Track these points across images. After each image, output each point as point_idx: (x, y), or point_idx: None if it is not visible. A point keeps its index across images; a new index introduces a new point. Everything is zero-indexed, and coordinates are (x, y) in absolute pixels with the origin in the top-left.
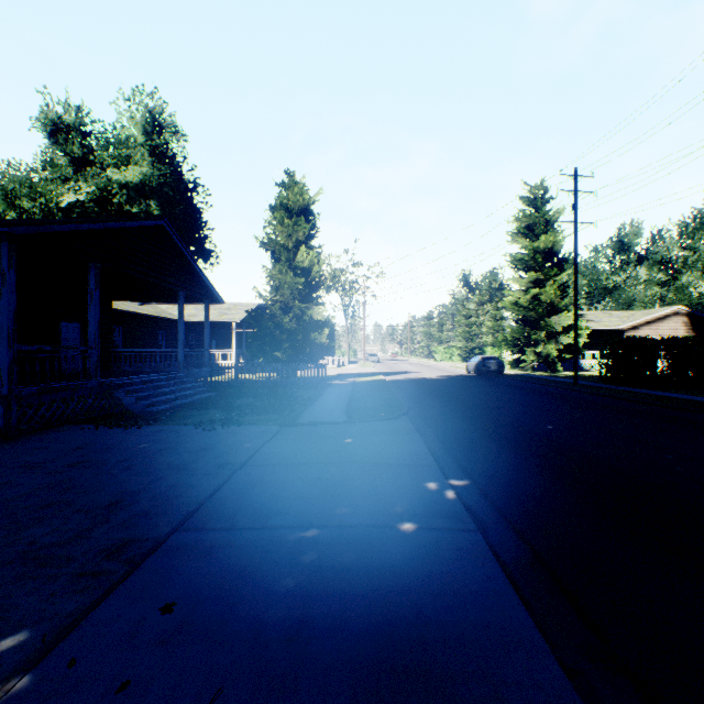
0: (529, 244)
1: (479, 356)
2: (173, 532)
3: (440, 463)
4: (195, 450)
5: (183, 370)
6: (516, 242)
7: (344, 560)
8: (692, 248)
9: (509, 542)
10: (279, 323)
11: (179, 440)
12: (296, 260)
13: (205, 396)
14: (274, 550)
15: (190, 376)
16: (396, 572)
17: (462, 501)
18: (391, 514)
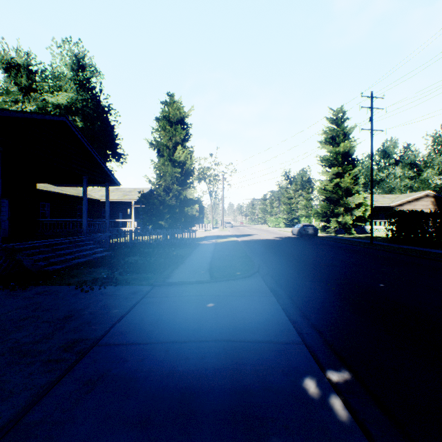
0: (333, 149)
1: (300, 224)
2: None
3: (305, 339)
4: (57, 319)
5: (85, 235)
6: (324, 148)
7: None
8: (441, 151)
9: None
10: (163, 201)
11: (51, 305)
12: (175, 156)
13: (100, 255)
14: None
15: (93, 239)
16: None
17: (361, 426)
18: None
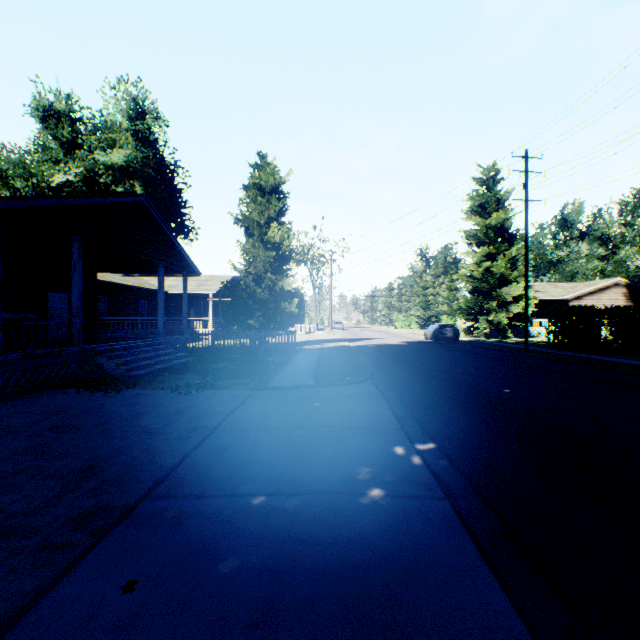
0: (482, 221)
1: (436, 324)
2: (142, 500)
3: (404, 427)
4: (170, 414)
5: (162, 336)
6: (470, 219)
7: (313, 531)
8: (631, 224)
9: (478, 511)
10: (253, 294)
11: (156, 404)
12: (268, 235)
13: (182, 361)
14: (242, 520)
15: (169, 343)
16: (365, 545)
17: (428, 466)
18: (358, 480)
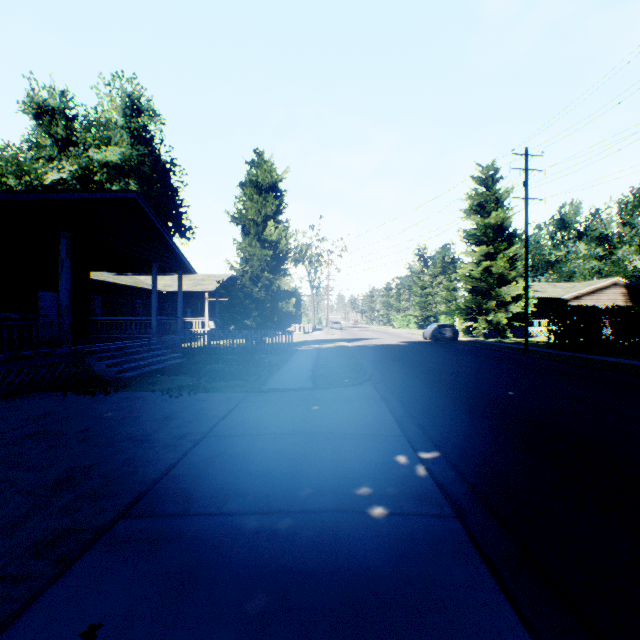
0: (481, 220)
1: (435, 324)
2: (117, 520)
3: (407, 433)
4: (158, 419)
5: (156, 337)
6: (469, 218)
7: (307, 559)
8: (631, 224)
9: (492, 532)
10: (249, 293)
11: (144, 408)
12: (265, 233)
13: (176, 362)
14: (228, 544)
15: (163, 343)
16: (368, 576)
17: (434, 478)
18: (358, 495)
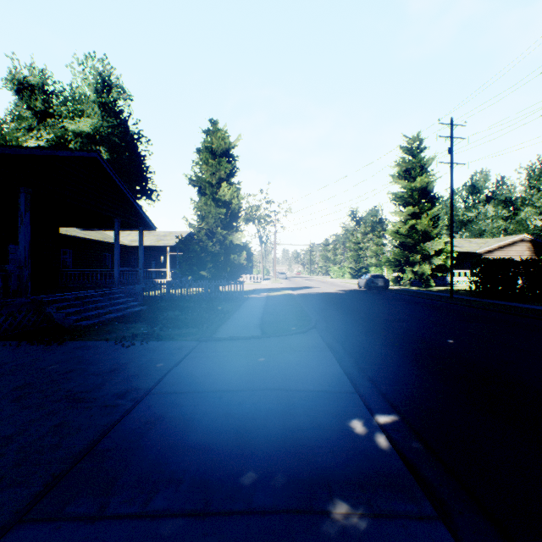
0: (408, 184)
1: (368, 274)
2: (10, 527)
3: (359, 389)
4: (104, 372)
5: (117, 286)
6: (397, 183)
7: None
8: (538, 187)
9: None
10: (205, 247)
11: (93, 359)
12: (219, 194)
13: (135, 310)
14: None
15: (125, 292)
16: None
17: (399, 452)
18: (315, 484)
